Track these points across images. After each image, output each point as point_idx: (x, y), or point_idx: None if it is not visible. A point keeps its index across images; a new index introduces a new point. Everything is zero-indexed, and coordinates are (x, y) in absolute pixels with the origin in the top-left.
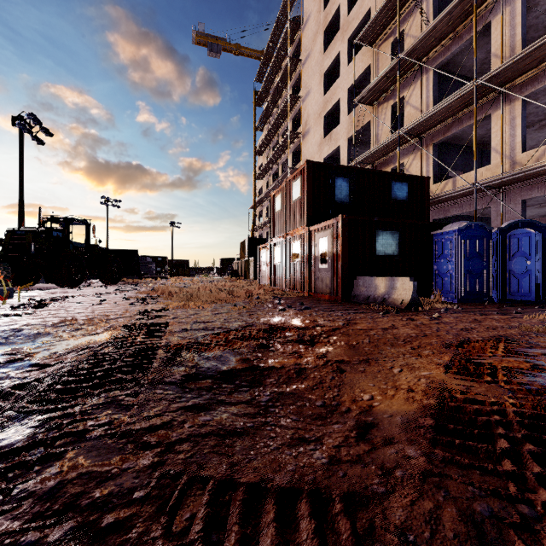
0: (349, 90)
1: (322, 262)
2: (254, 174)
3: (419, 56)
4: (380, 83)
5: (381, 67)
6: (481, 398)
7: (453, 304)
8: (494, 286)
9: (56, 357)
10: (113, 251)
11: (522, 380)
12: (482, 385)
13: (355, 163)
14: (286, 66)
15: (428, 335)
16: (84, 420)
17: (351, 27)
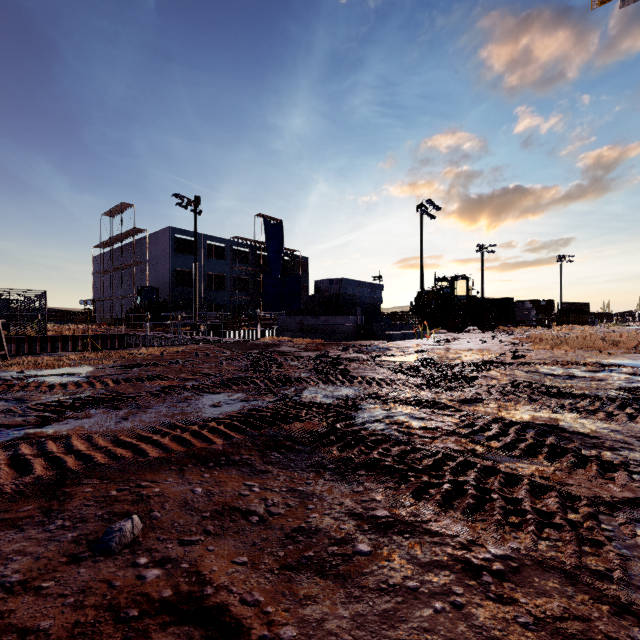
0: None
1: None
2: None
3: None
4: None
5: None
6: None
7: None
8: None
9: (469, 361)
10: (489, 300)
11: None
12: None
13: None
14: None
15: None
16: (488, 369)
17: None
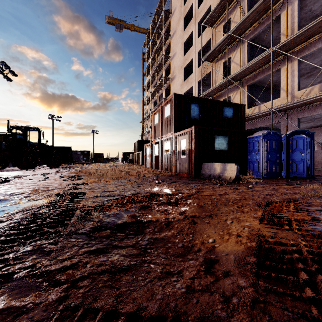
0: (198, 53)
1: (182, 154)
2: (143, 102)
3: (239, 34)
4: (216, 49)
5: (217, 40)
6: (284, 241)
7: (259, 179)
8: (283, 168)
9: (8, 215)
10: (56, 147)
11: (308, 227)
12: (283, 231)
13: (202, 96)
14: (161, 38)
15: (247, 199)
16: (14, 264)
17: (199, 16)
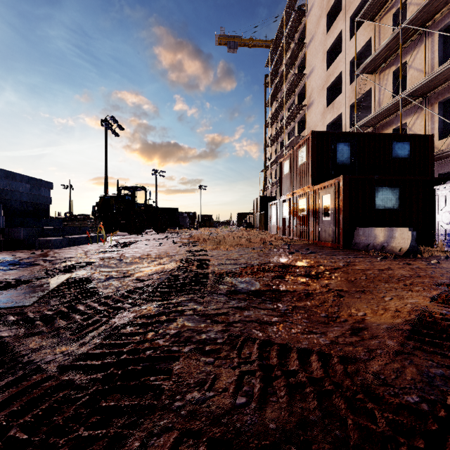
0: (350, 62)
1: (324, 215)
2: (265, 143)
3: (422, 22)
4: (381, 52)
5: (383, 38)
6: None
7: None
8: None
9: (147, 276)
10: (162, 209)
11: None
12: None
13: (356, 127)
14: (292, 50)
15: (422, 276)
16: (180, 306)
17: (352, 7)
